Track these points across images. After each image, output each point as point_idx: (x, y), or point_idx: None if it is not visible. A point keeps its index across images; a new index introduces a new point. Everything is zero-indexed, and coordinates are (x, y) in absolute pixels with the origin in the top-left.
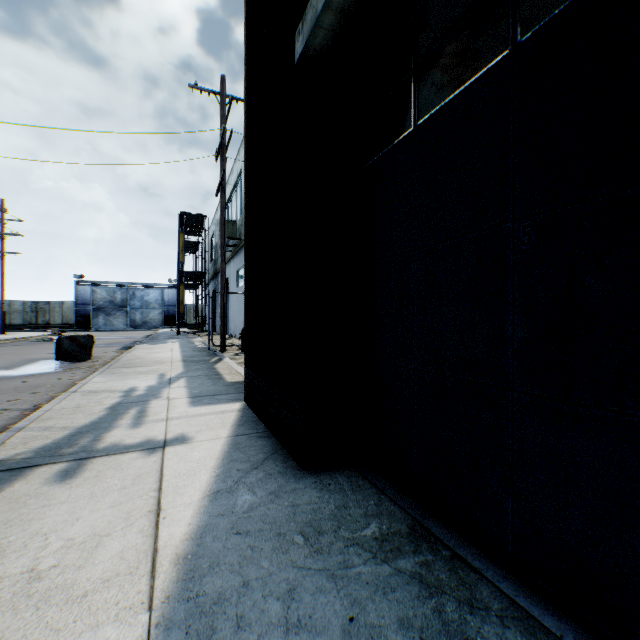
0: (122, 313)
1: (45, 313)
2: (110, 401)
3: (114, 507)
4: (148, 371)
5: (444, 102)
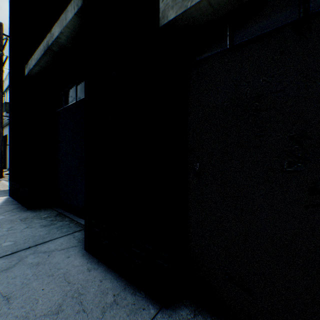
0: None
1: None
2: None
3: None
4: None
5: (68, 105)
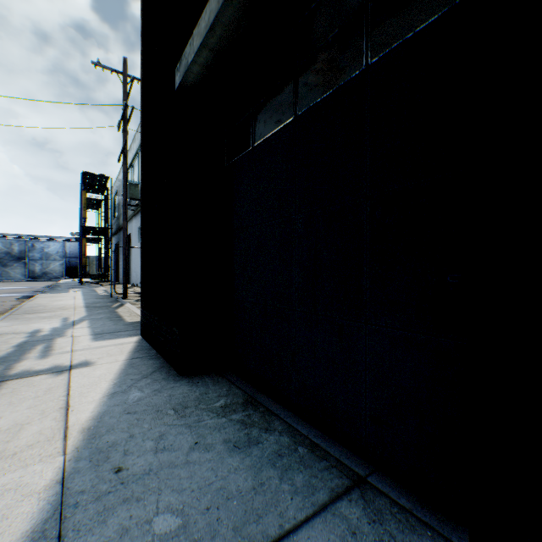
0: (20, 264)
1: None
2: (17, 341)
3: (31, 408)
4: (52, 316)
5: (266, 136)
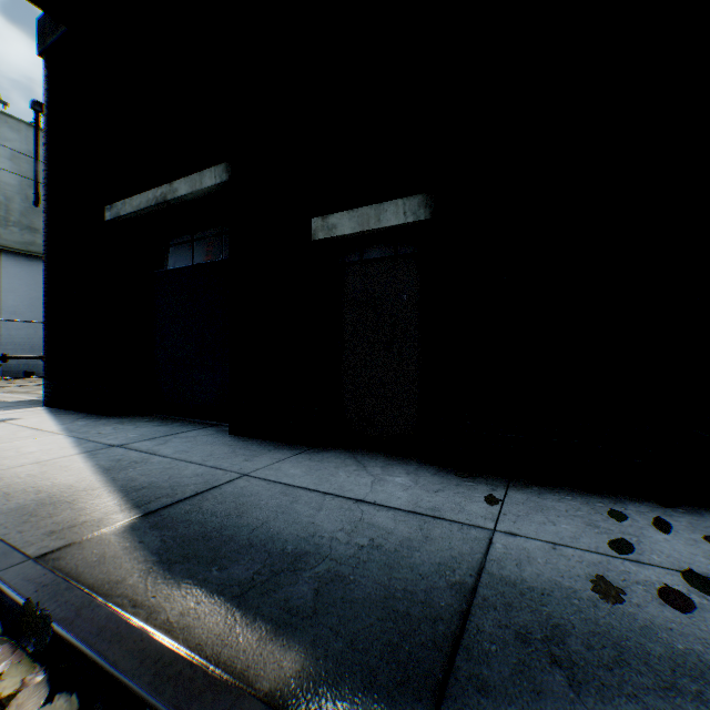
0: None
1: None
2: None
3: (7, 431)
4: None
5: (176, 267)
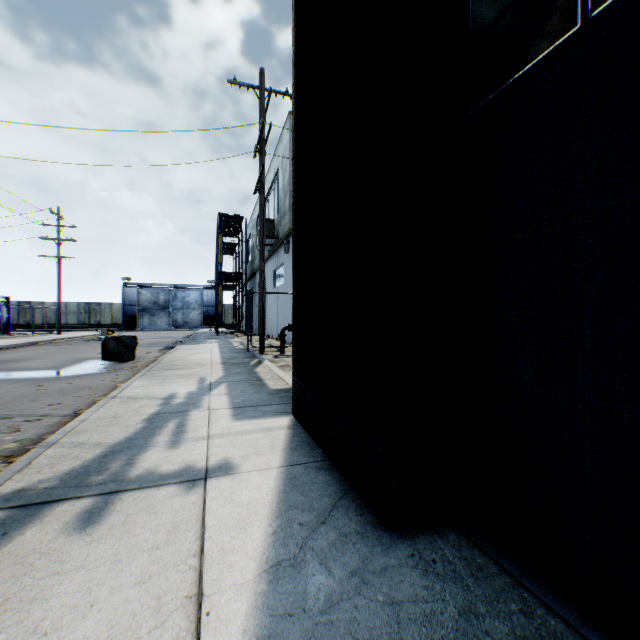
0: (165, 313)
1: (96, 314)
2: (148, 410)
3: (141, 584)
4: (188, 374)
5: None
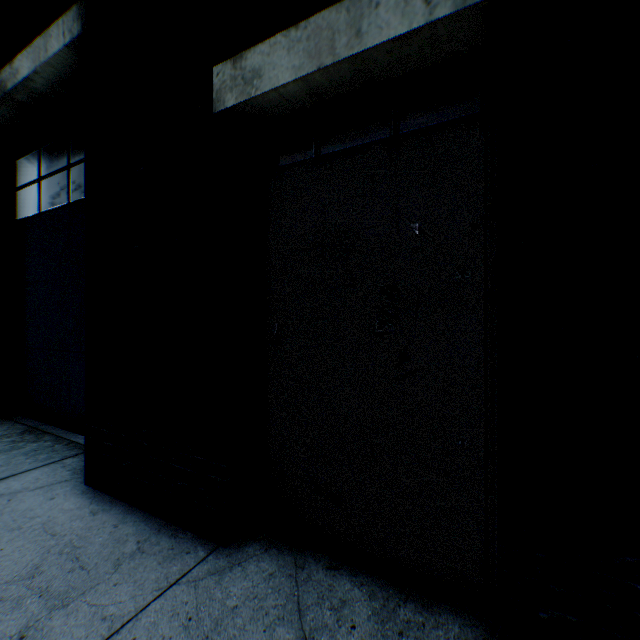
0: None
1: None
2: None
3: None
4: None
5: (51, 208)
